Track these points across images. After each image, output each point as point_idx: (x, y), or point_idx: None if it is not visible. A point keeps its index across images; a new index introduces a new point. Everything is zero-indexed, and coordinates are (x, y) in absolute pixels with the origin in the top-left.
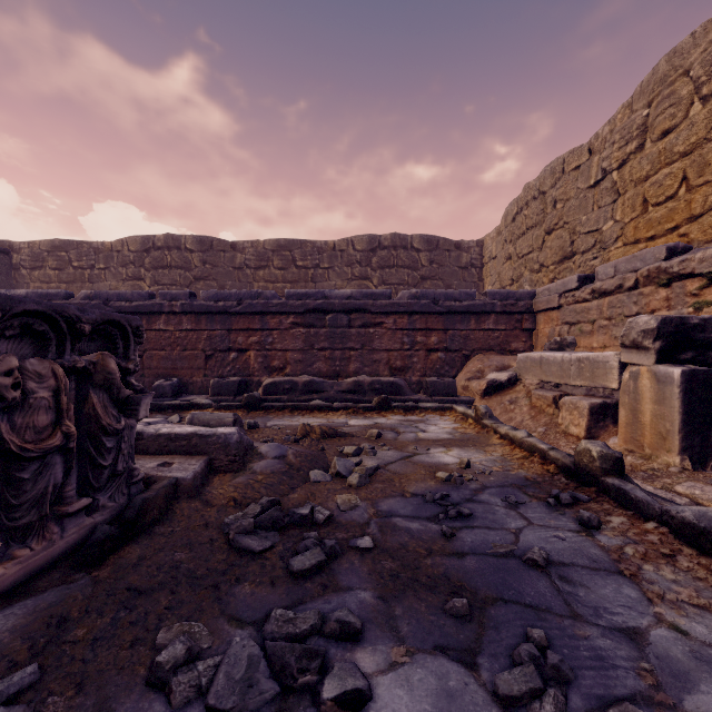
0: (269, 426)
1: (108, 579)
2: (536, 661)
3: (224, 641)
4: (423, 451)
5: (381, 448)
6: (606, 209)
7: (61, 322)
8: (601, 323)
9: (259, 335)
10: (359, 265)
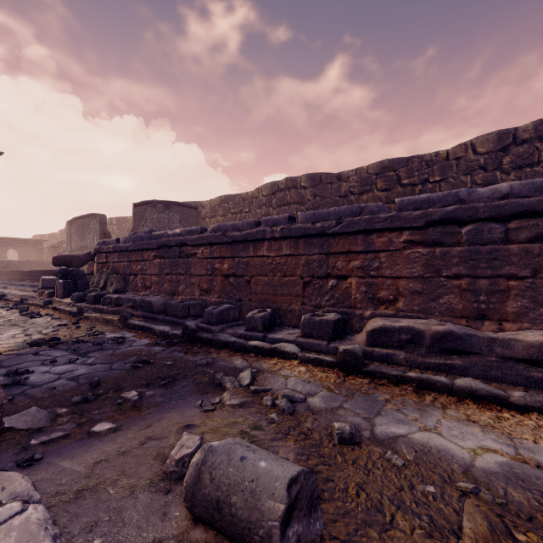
0: (379, 437)
1: None
2: None
3: None
4: None
5: None
6: None
7: None
8: None
9: (362, 258)
10: (483, 170)
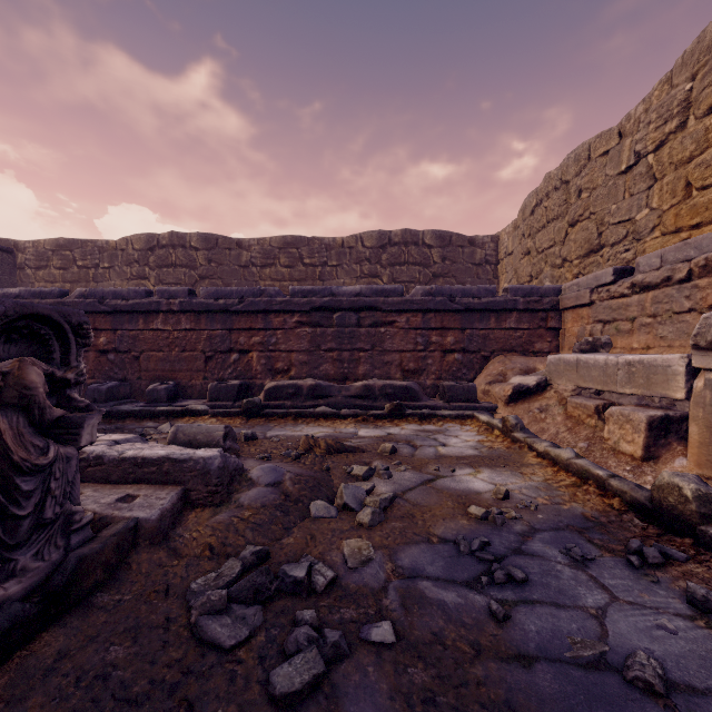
0: (269, 437)
1: None
2: None
3: None
4: (446, 472)
5: (396, 469)
6: (640, 196)
7: None
8: (643, 320)
9: (262, 335)
10: (369, 262)
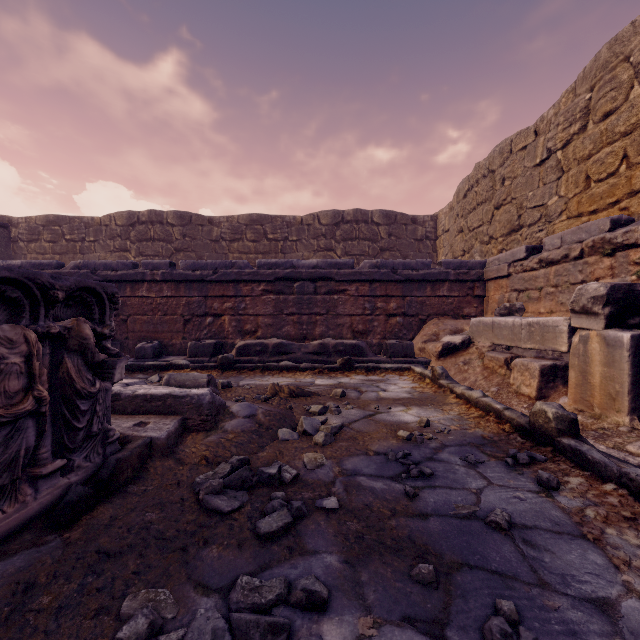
0: (241, 385)
1: (79, 540)
2: (509, 638)
3: (189, 610)
4: (384, 409)
5: (345, 407)
6: (551, 186)
7: (34, 288)
8: (548, 290)
9: (233, 301)
10: (324, 237)
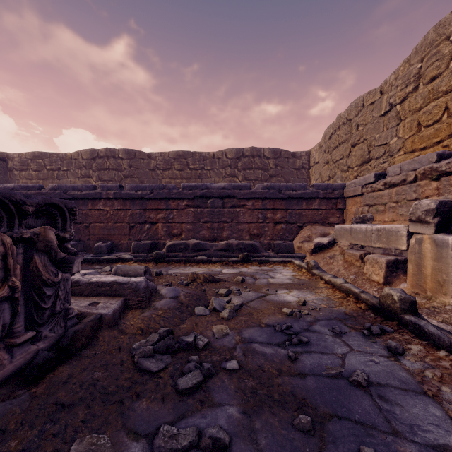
0: (170, 274)
1: (42, 394)
2: None
3: None
4: (272, 292)
5: (244, 290)
6: (392, 130)
7: (10, 204)
8: (390, 205)
9: (164, 213)
10: (230, 167)
